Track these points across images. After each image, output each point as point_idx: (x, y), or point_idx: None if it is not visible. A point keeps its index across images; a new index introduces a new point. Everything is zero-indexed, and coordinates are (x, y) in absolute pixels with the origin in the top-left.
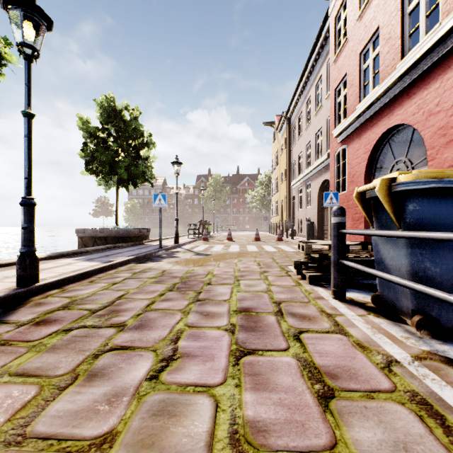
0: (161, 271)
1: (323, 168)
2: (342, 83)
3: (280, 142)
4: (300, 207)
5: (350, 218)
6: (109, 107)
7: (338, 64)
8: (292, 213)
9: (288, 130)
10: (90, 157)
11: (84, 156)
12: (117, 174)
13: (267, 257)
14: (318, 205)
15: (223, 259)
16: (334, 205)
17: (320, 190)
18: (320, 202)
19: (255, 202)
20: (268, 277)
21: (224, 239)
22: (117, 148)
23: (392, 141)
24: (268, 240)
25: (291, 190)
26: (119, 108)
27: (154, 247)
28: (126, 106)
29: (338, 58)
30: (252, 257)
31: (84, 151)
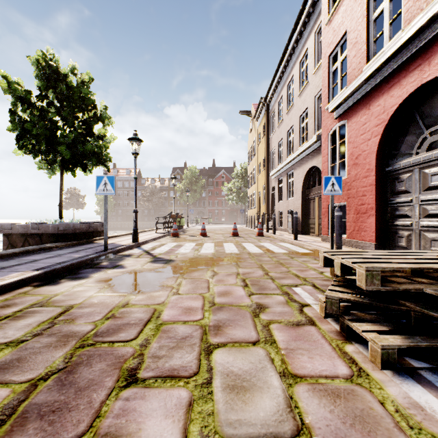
0: (57, 312)
1: (309, 154)
2: (339, 46)
3: (258, 131)
4: (280, 198)
5: (352, 210)
6: (48, 67)
7: (334, 24)
8: (271, 205)
9: (267, 117)
10: (21, 130)
11: (13, 128)
12: (58, 153)
13: (254, 265)
14: (303, 196)
15: (189, 271)
16: (336, 193)
17: (306, 179)
18: (305, 192)
19: (231, 194)
20: (272, 329)
21: (198, 234)
22: (58, 120)
23: (421, 105)
24: (247, 235)
25: (270, 180)
26: (65, 72)
27: (100, 248)
28: (72, 69)
29: (334, 16)
30: (232, 265)
31: (12, 121)
